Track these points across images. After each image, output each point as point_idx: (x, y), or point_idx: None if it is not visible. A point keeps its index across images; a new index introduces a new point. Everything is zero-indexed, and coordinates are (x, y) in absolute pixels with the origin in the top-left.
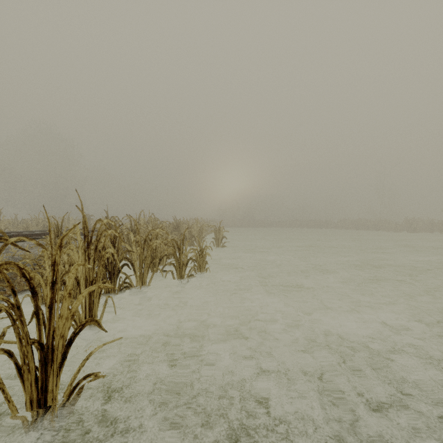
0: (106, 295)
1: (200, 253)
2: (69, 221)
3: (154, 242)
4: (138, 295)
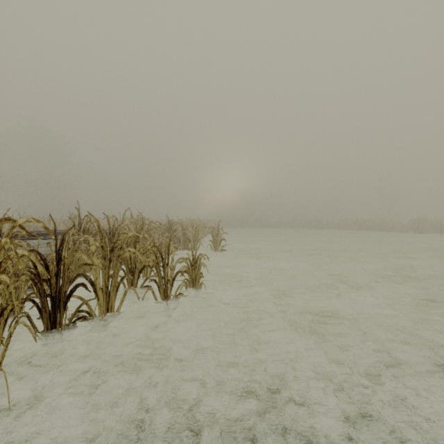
0: (47, 332)
1: (193, 263)
2: (50, 222)
3: (125, 251)
4: (101, 328)
